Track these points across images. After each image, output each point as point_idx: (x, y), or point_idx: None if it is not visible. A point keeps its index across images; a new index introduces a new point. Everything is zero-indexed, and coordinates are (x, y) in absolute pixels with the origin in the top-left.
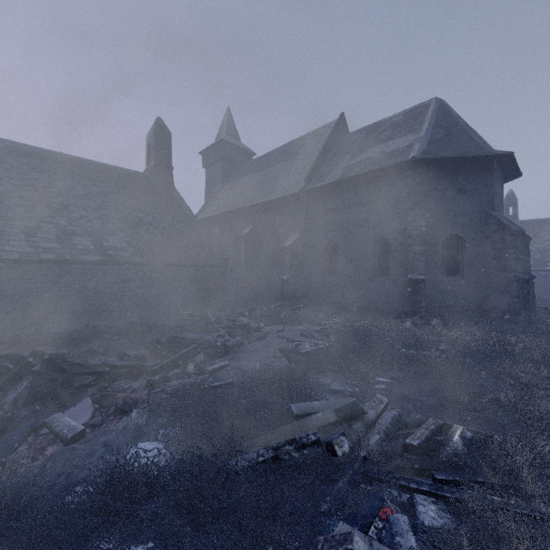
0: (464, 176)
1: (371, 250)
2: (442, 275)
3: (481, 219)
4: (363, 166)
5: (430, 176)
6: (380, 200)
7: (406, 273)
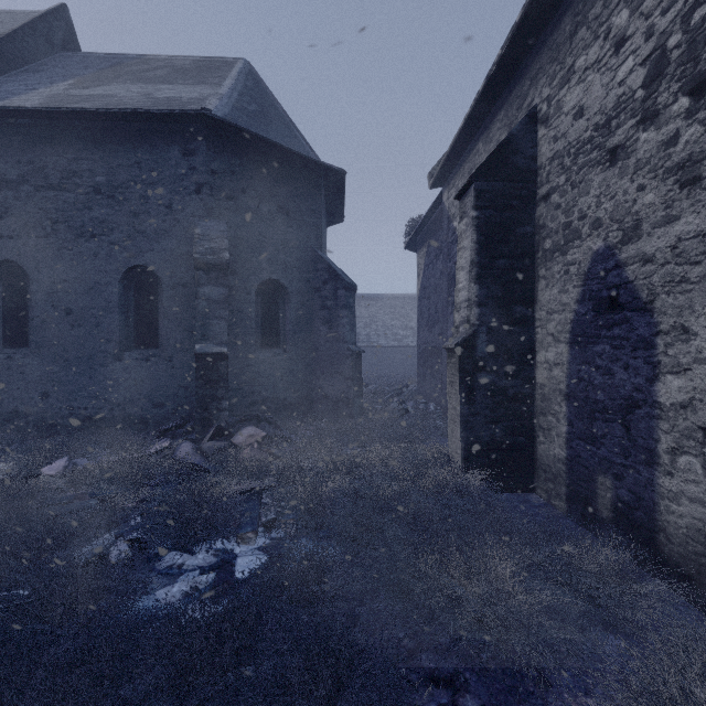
0: (287, 187)
1: (118, 291)
2: (255, 347)
3: (309, 262)
4: (98, 103)
5: (238, 166)
6: (138, 186)
7: (192, 343)
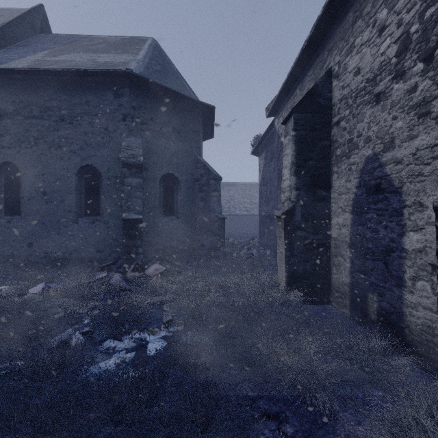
0: (179, 116)
1: (75, 181)
2: (159, 215)
3: (192, 162)
4: (63, 65)
5: (148, 104)
6: (87, 116)
7: (120, 212)
